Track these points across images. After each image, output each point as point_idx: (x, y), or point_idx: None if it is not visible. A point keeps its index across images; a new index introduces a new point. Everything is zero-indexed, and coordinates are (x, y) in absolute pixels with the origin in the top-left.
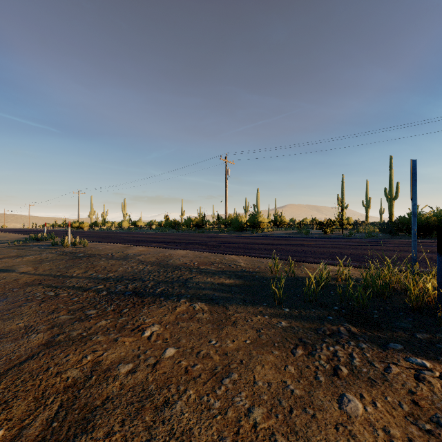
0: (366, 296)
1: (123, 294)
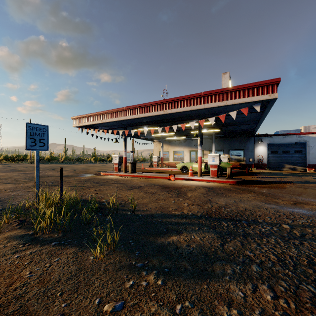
0: (65, 220)
1: (245, 220)
